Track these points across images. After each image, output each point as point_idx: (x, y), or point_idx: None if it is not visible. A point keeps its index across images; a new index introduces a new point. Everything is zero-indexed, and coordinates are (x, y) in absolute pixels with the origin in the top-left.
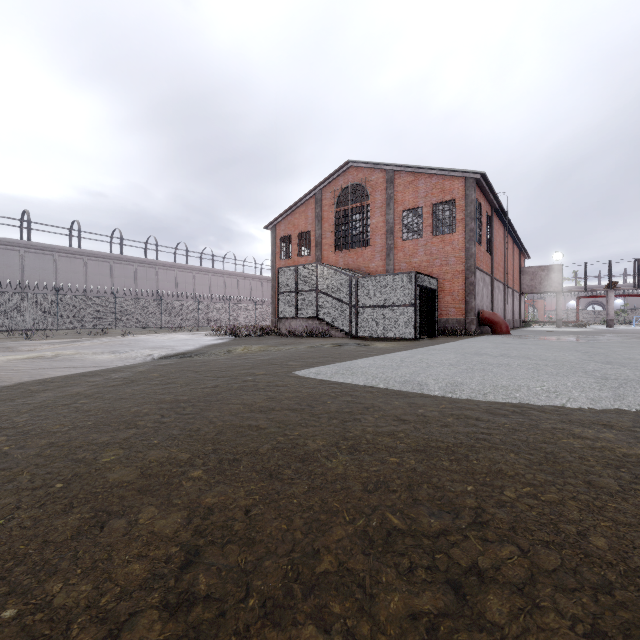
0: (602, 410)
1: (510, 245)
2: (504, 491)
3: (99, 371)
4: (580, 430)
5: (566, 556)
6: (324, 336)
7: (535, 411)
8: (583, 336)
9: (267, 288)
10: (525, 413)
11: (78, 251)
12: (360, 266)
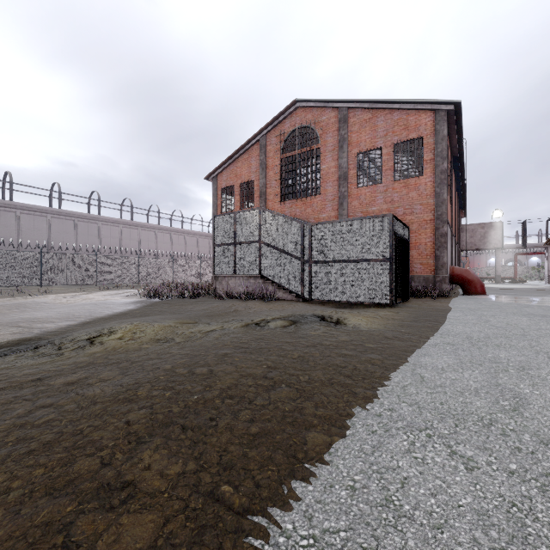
0: None
1: (456, 201)
2: None
3: None
4: None
5: None
6: (269, 299)
7: None
8: None
9: None
10: None
11: (9, 204)
12: (309, 217)
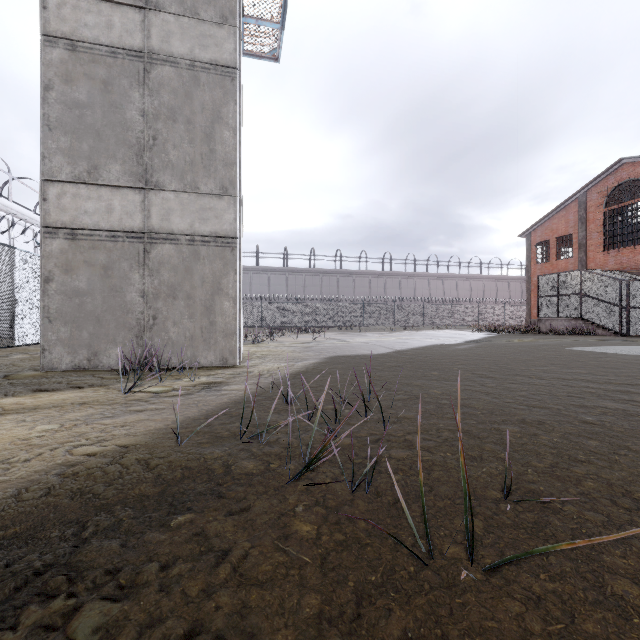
0: None
1: None
2: None
3: (453, 344)
4: None
5: None
6: (588, 334)
7: None
8: None
9: (514, 288)
10: None
11: (366, 272)
12: (637, 264)
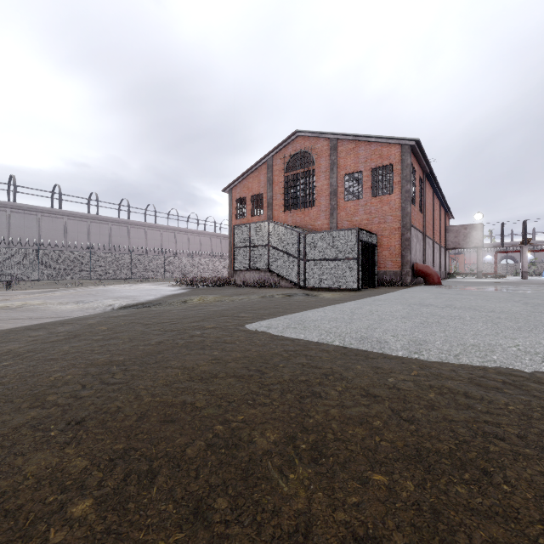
0: None
1: (438, 206)
2: None
3: (49, 323)
4: None
5: None
6: (275, 286)
7: (531, 382)
8: (508, 286)
9: (225, 244)
10: (521, 386)
11: (59, 211)
12: (307, 224)
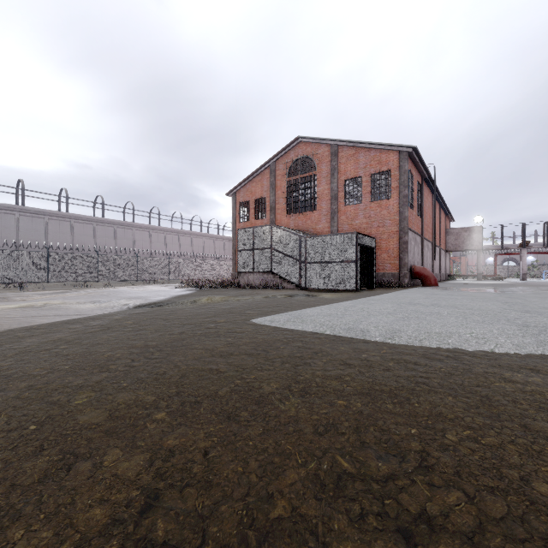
0: (527, 355)
1: (437, 209)
2: (446, 434)
3: (80, 319)
4: (510, 374)
5: (512, 503)
6: (277, 288)
7: (467, 356)
8: (501, 288)
9: (228, 246)
10: (458, 358)
11: (66, 215)
12: (308, 227)
